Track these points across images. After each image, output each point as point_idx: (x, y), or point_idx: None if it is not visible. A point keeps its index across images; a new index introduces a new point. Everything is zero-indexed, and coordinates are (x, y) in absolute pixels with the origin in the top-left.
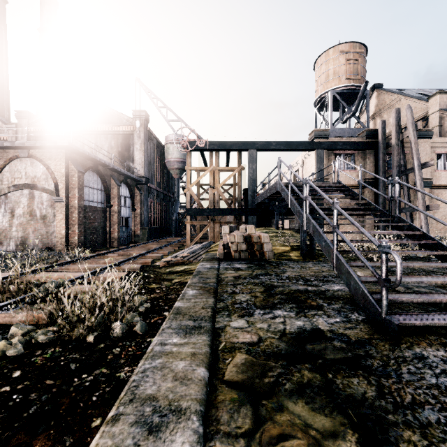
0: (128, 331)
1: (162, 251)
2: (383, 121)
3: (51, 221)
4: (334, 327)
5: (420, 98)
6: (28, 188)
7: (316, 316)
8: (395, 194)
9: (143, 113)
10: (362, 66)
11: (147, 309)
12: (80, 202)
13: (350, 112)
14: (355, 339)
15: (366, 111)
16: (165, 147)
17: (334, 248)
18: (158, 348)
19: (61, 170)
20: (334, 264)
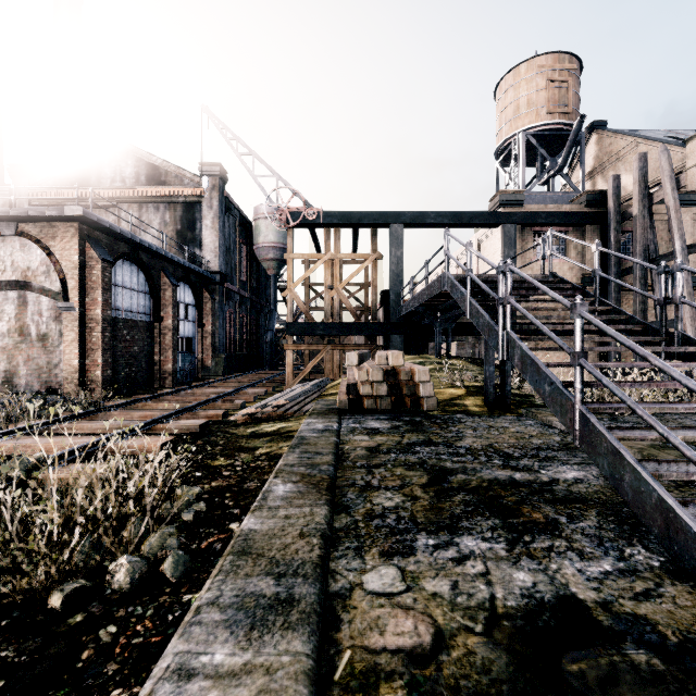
0: (148, 573)
1: (244, 395)
2: (616, 176)
3: (55, 344)
4: (608, 593)
5: (671, 142)
6: (17, 289)
7: (555, 556)
8: (676, 292)
9: (217, 168)
10: (573, 91)
11: (199, 514)
12: (106, 311)
13: (554, 167)
14: (678, 638)
15: (580, 165)
16: (253, 224)
17: (577, 400)
18: (167, 695)
19: (71, 258)
20: (577, 432)
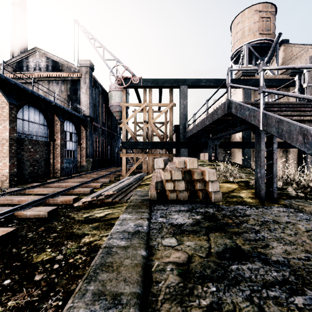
0: None
1: (95, 184)
2: (311, 56)
3: None
4: None
5: None
6: None
7: None
8: None
9: (88, 62)
10: (273, 23)
11: None
12: (12, 134)
13: None
14: None
15: (276, 61)
16: (109, 94)
17: None
18: None
19: None
20: None
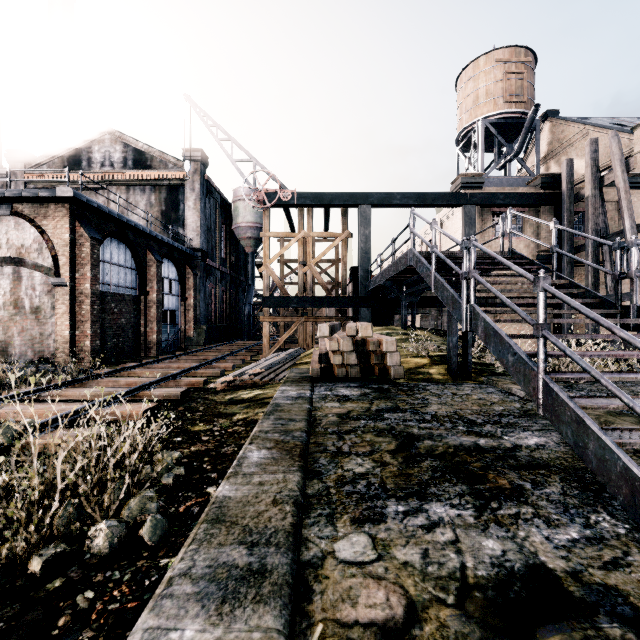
0: (127, 537)
1: (223, 364)
2: (569, 160)
3: (47, 317)
4: (577, 562)
5: (619, 129)
6: (12, 265)
7: (522, 523)
8: (631, 267)
9: (199, 153)
10: (528, 82)
11: (178, 478)
12: (94, 286)
13: (510, 153)
14: None
15: (535, 151)
16: (232, 205)
17: (540, 370)
18: None
19: (62, 236)
20: (540, 400)
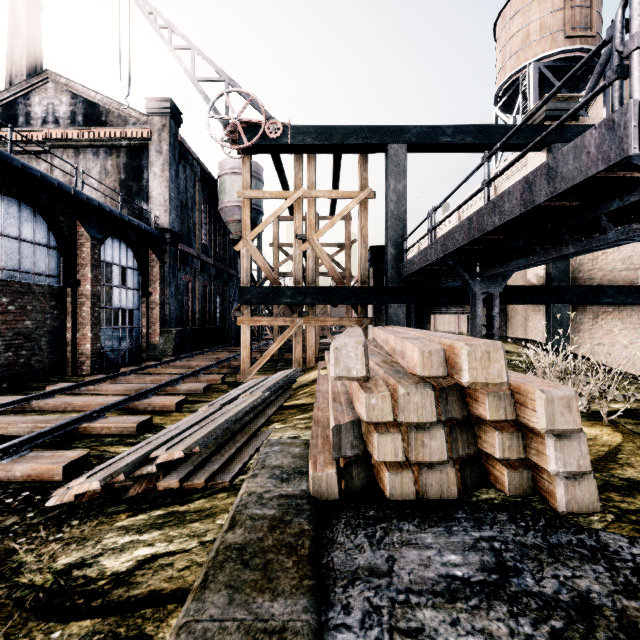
0: None
1: (162, 399)
2: None
3: None
4: None
5: None
6: None
7: None
8: None
9: (167, 104)
10: (597, 12)
11: None
12: None
13: None
14: None
15: (603, 102)
16: (218, 181)
17: None
18: None
19: None
20: None
